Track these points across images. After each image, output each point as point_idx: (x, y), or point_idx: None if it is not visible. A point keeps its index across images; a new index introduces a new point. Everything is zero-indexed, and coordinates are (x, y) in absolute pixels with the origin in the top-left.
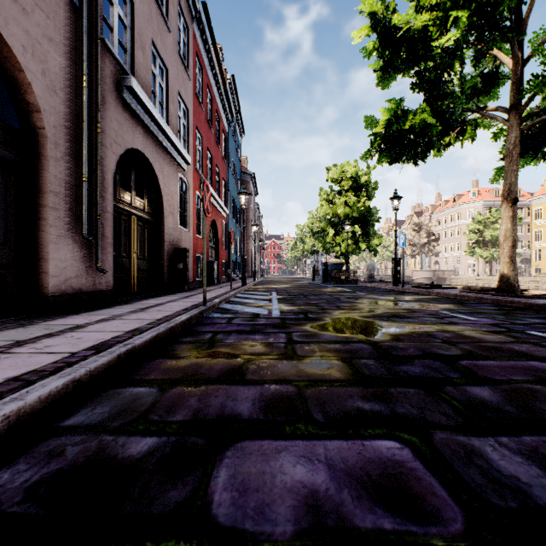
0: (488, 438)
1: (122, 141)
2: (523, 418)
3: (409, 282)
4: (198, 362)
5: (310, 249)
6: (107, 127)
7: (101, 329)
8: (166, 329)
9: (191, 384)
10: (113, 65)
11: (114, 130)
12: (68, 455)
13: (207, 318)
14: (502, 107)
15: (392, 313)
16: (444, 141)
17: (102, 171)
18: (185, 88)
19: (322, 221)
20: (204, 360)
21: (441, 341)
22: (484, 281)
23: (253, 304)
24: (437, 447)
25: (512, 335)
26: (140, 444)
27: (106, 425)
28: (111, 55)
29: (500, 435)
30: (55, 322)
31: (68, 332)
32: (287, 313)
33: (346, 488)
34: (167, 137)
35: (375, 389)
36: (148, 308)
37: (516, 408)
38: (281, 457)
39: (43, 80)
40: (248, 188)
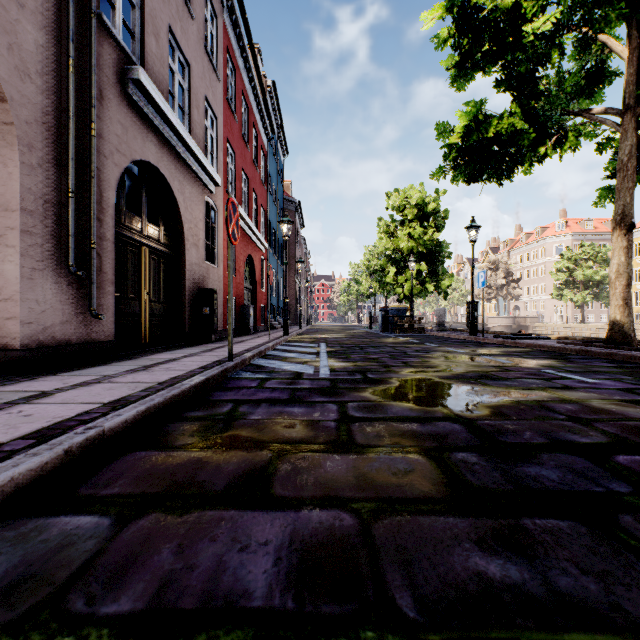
0: None
1: (127, 150)
2: None
3: (488, 331)
4: (200, 456)
5: (366, 291)
6: (105, 130)
7: (71, 399)
8: (165, 399)
9: (175, 507)
10: (114, 50)
11: (116, 134)
12: None
13: (232, 380)
14: (613, 109)
15: (480, 372)
16: (538, 152)
17: (99, 186)
18: (213, 91)
19: (381, 258)
20: (210, 453)
21: (566, 418)
22: (574, 329)
23: (296, 360)
24: None
25: None
26: None
27: None
28: (112, 38)
29: None
30: (13, 388)
31: (20, 404)
32: (340, 372)
33: None
34: (189, 150)
35: (497, 521)
36: (155, 365)
37: None
38: None
39: (11, 58)
40: (293, 219)
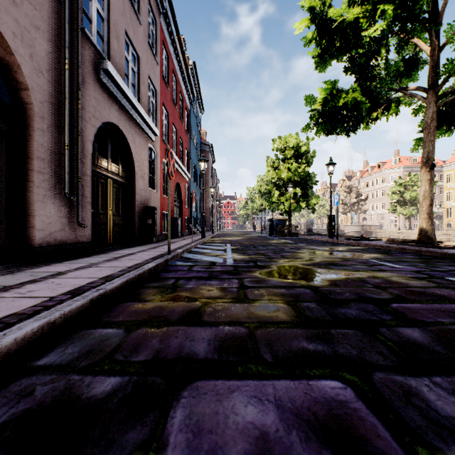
0: (423, 377)
1: (99, 115)
2: (453, 358)
3: (341, 235)
4: (161, 305)
5: (258, 207)
6: (86, 103)
7: (79, 276)
8: (135, 276)
9: (154, 325)
10: (91, 51)
11: (93, 106)
12: (37, 395)
13: (171, 266)
14: (421, 87)
15: (329, 261)
16: (372, 115)
17: (82, 140)
18: (154, 72)
19: (269, 184)
20: (166, 303)
21: (373, 286)
22: (404, 234)
23: (211, 254)
24: (377, 387)
25: (433, 281)
26: (104, 384)
27: (75, 365)
28: (90, 43)
29: (434, 375)
30: (39, 270)
31: (50, 278)
32: (240, 261)
33: (295, 429)
34: (138, 113)
35: (318, 330)
36: (121, 257)
37: (445, 348)
38: (234, 397)
39: (31, 62)
40: (207, 157)
